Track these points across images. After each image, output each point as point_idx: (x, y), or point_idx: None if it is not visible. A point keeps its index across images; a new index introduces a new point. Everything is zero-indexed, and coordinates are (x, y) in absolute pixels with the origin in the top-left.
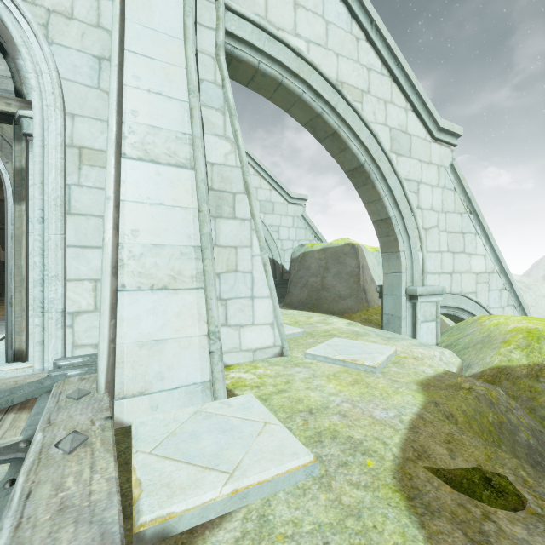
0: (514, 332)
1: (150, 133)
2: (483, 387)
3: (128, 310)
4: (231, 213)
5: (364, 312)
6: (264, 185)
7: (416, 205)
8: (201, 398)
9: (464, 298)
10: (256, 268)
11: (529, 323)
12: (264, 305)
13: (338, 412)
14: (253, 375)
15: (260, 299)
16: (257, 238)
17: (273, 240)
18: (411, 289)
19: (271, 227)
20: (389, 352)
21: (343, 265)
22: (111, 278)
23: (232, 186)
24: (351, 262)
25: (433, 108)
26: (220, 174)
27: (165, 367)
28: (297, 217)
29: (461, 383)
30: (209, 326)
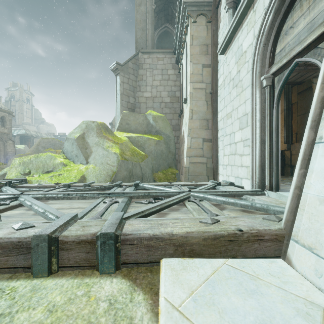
0: None
1: None
2: None
3: (318, 162)
4: None
5: None
6: None
7: None
8: None
9: None
10: None
11: None
12: None
13: None
14: None
15: None
16: None
17: None
18: None
19: None
20: None
21: None
22: (308, 132)
23: None
24: None
25: None
26: None
27: None
28: None
29: None
30: None
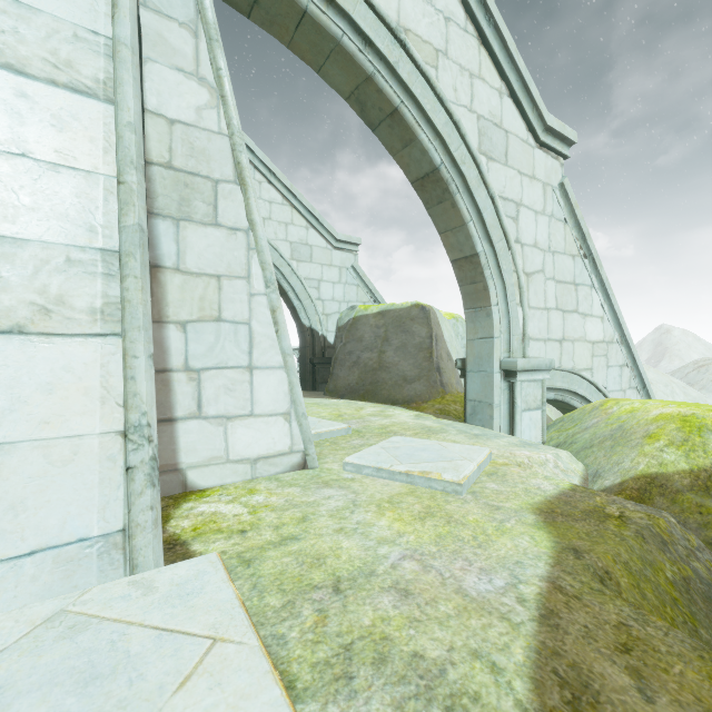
0: (662, 421)
1: (8, 12)
2: (641, 513)
3: None
4: (209, 215)
5: (438, 401)
6: (297, 220)
7: (515, 238)
8: (97, 570)
9: (577, 377)
10: (258, 317)
11: (680, 407)
12: (272, 381)
13: (393, 585)
14: (241, 508)
15: (264, 370)
16: (260, 265)
17: (311, 300)
18: (508, 361)
19: (307, 282)
20: (481, 458)
21: (409, 334)
22: None
23: (211, 166)
24: (420, 330)
25: (538, 95)
26: (187, 143)
27: (3, 506)
28: (346, 269)
29: (603, 507)
30: (128, 413)
